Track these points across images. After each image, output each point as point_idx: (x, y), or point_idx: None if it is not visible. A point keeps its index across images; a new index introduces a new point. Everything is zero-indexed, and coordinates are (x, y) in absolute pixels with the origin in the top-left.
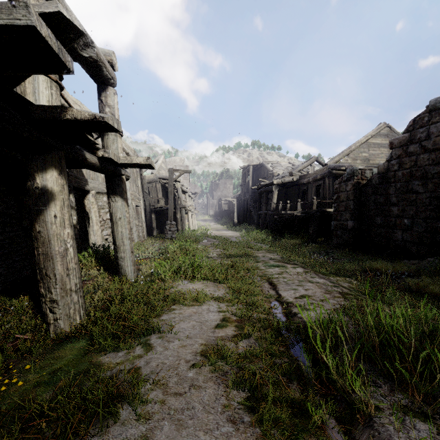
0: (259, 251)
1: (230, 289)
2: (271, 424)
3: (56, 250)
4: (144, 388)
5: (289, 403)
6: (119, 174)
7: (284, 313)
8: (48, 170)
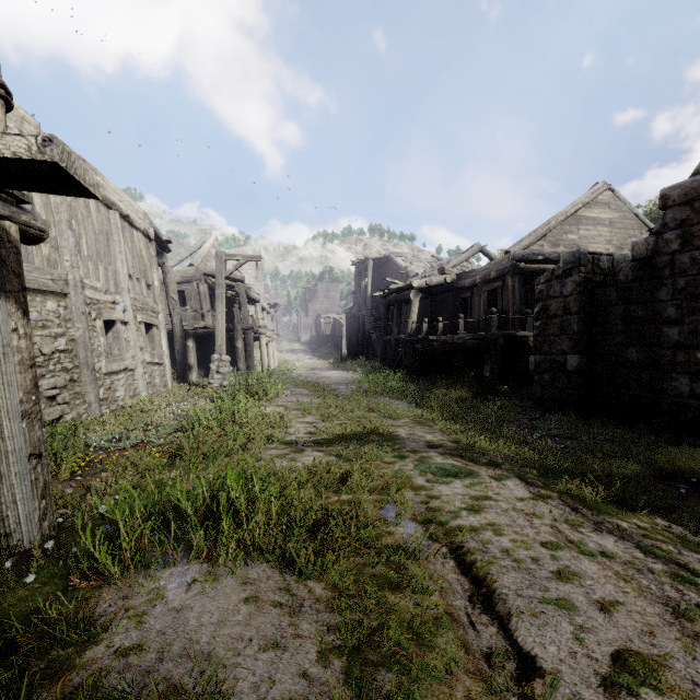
0: (399, 422)
1: (338, 634)
2: None
3: None
4: None
5: None
6: None
7: None
8: None
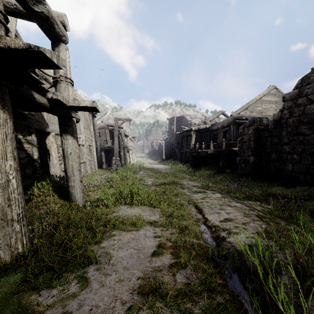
0: (184, 180)
1: (164, 214)
2: None
3: None
4: None
5: None
6: (70, 116)
7: (213, 237)
8: None
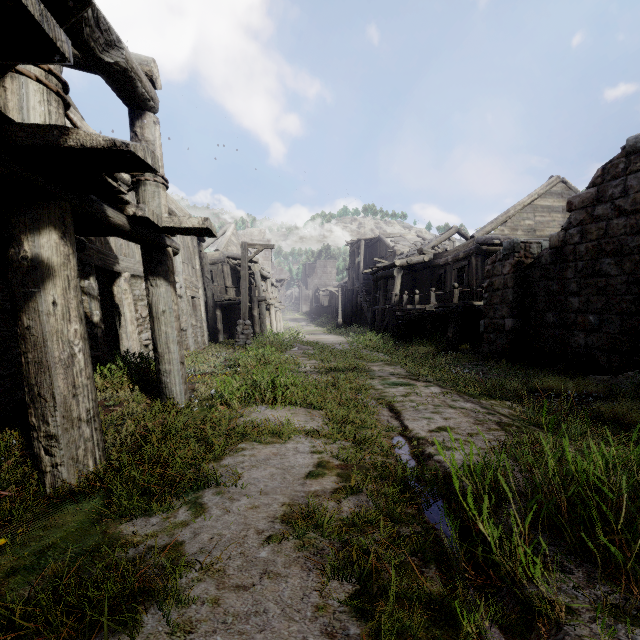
0: (374, 364)
1: (330, 419)
2: (394, 639)
3: (55, 356)
4: (186, 577)
5: (424, 602)
6: (163, 244)
7: (413, 454)
8: (43, 231)
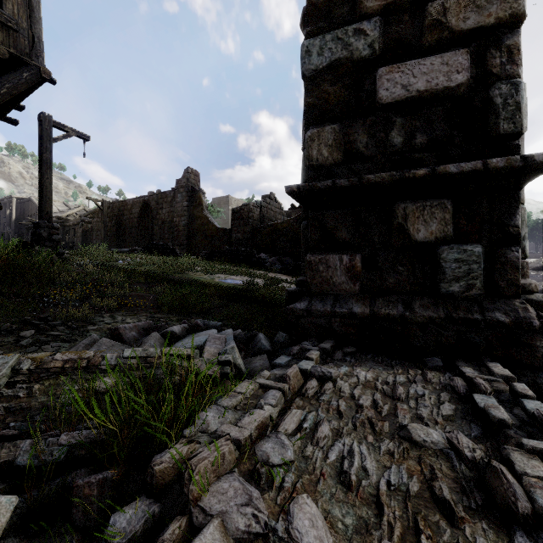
0: None
1: None
2: None
3: None
4: None
5: None
6: None
7: None
8: None
